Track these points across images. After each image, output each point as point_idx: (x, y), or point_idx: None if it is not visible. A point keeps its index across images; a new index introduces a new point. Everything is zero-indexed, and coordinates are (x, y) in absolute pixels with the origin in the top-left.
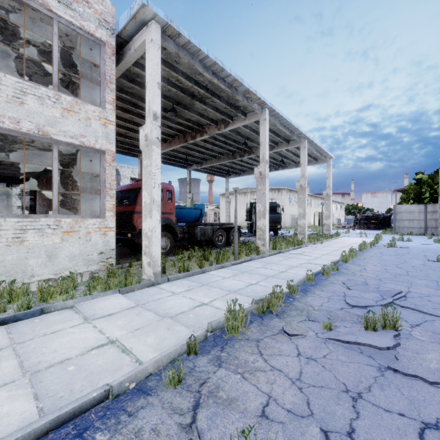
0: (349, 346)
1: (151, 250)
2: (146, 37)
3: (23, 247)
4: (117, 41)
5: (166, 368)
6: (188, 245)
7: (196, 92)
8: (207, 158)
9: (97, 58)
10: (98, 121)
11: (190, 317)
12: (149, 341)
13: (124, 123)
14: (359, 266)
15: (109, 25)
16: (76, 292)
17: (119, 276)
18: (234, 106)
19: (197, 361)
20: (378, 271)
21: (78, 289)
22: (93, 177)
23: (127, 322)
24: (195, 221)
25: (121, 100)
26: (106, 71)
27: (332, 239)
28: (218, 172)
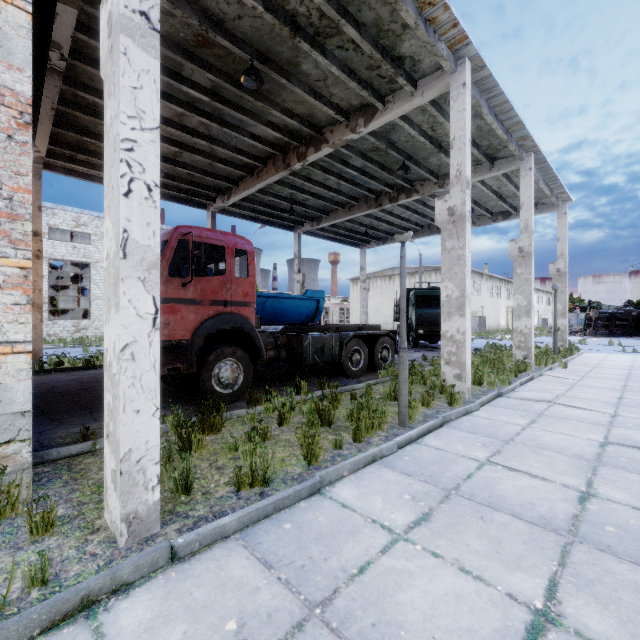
0: None
1: (117, 431)
2: None
3: None
4: None
5: None
6: (290, 369)
7: (303, 14)
8: (328, 209)
9: None
10: None
11: None
12: None
13: (165, 127)
14: None
15: None
16: None
17: None
18: (391, 56)
19: None
20: None
21: None
22: None
23: None
24: (307, 322)
25: None
26: None
27: (573, 357)
28: (349, 238)
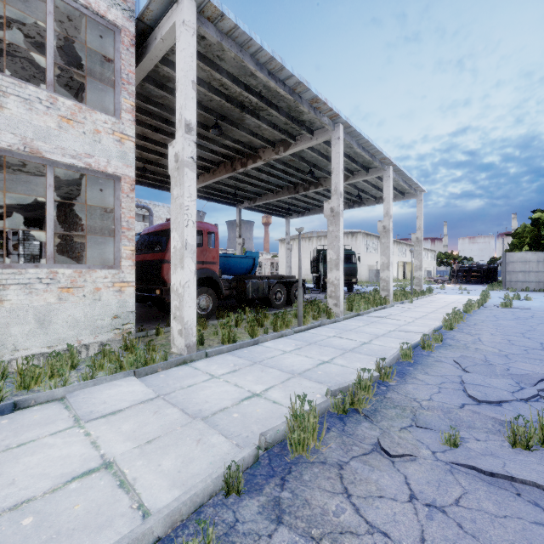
0: (494, 479)
1: (183, 313)
2: (176, 19)
3: (2, 310)
4: (138, 28)
5: (183, 538)
6: (236, 305)
7: (247, 102)
8: (261, 193)
9: (111, 51)
10: (111, 135)
11: (233, 419)
12: (165, 465)
13: (154, 146)
14: (470, 335)
15: (127, 5)
16: (70, 376)
17: (136, 350)
18: (297, 120)
19: (241, 509)
20: (500, 344)
21: (79, 368)
22: (106, 213)
23: (138, 425)
24: (246, 273)
25: (148, 114)
26: (122, 68)
27: (424, 297)
28: (276, 211)
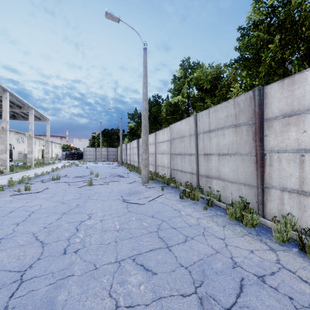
0: (47, 183)
1: None
2: None
3: None
4: None
5: None
6: None
7: None
8: None
9: None
10: None
11: None
12: None
13: None
14: (58, 172)
15: None
16: None
17: None
18: None
19: (4, 190)
20: (64, 173)
21: None
22: None
23: None
24: None
25: None
26: None
27: (50, 165)
28: None
